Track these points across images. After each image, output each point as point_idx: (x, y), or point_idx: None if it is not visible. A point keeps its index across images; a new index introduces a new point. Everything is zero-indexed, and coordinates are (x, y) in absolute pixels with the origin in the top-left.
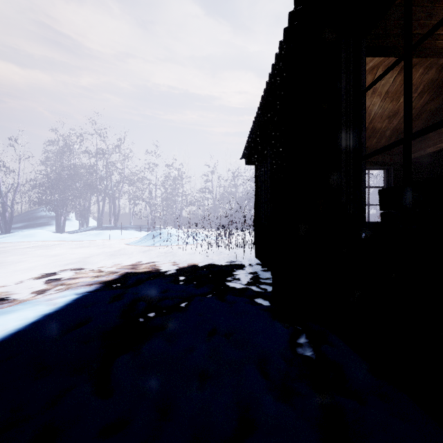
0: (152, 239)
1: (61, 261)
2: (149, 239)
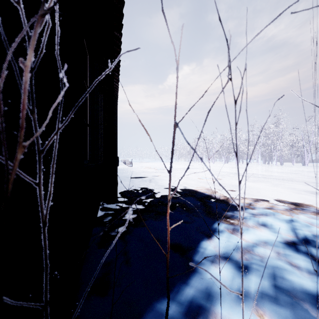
0: None
1: None
2: None
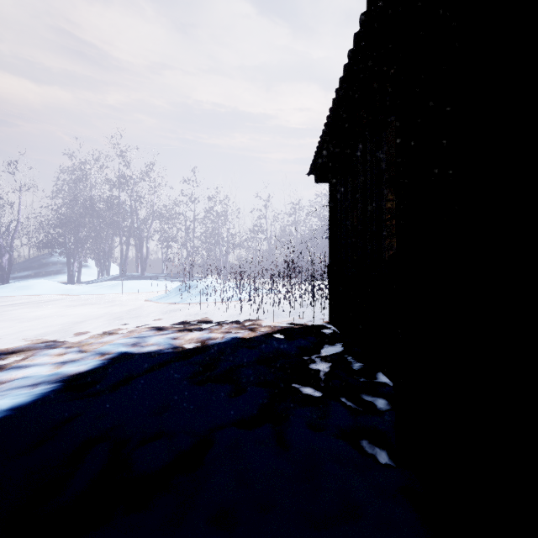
0: (182, 294)
1: (35, 330)
2: (178, 294)
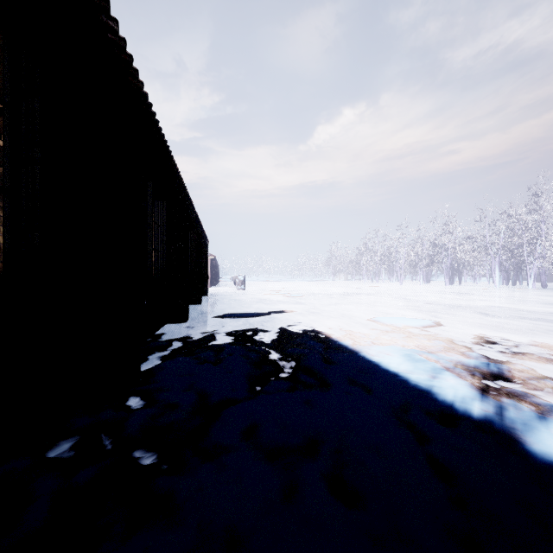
0: None
1: None
2: None
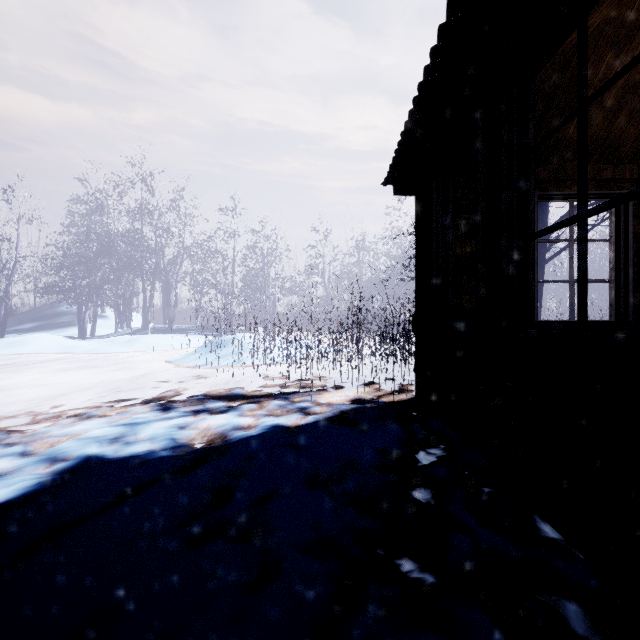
0: (212, 353)
1: None
2: (206, 353)
